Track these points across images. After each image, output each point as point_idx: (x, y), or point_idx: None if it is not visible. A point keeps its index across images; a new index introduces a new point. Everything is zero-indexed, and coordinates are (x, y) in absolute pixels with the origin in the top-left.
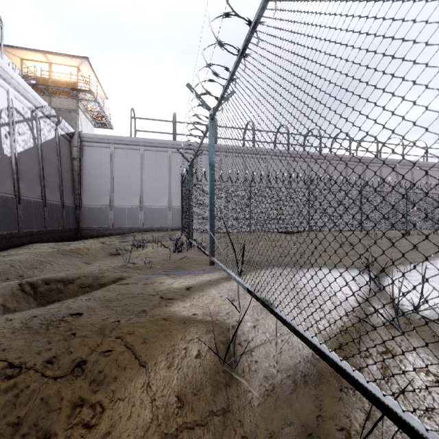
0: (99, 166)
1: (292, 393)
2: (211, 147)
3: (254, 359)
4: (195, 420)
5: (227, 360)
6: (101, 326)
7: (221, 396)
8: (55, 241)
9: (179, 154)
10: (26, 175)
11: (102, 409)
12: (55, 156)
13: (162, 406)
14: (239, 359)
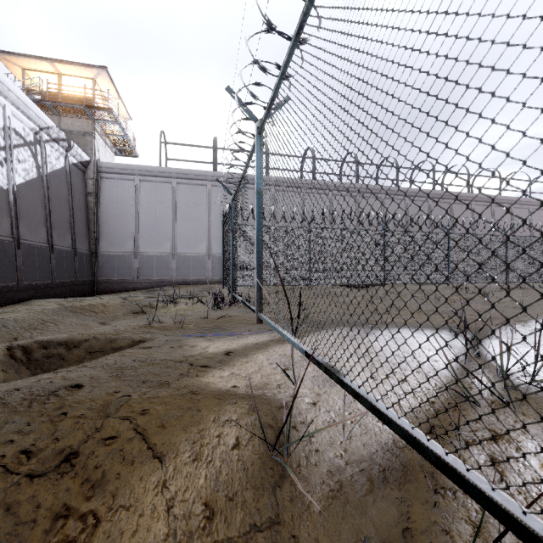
0: (120, 203)
1: (367, 495)
2: (258, 169)
3: (315, 447)
4: (229, 536)
5: (277, 449)
6: (104, 402)
7: (268, 500)
8: (65, 296)
9: (221, 189)
10: (27, 214)
11: (96, 521)
12: (65, 190)
13: (182, 516)
14: (293, 448)
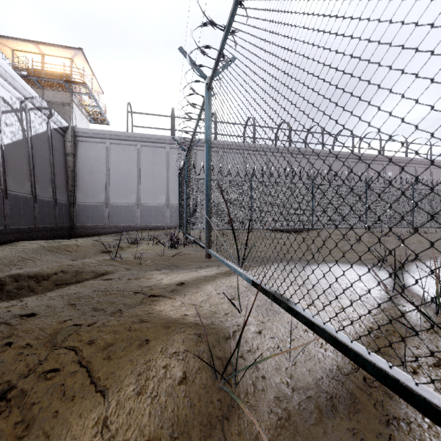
0: (94, 162)
1: (317, 426)
2: (208, 121)
3: (261, 374)
4: None
5: (224, 377)
6: (53, 330)
7: (216, 433)
8: (47, 239)
9: (177, 150)
10: (14, 169)
11: None
12: (47, 151)
13: None
14: (240, 376)
